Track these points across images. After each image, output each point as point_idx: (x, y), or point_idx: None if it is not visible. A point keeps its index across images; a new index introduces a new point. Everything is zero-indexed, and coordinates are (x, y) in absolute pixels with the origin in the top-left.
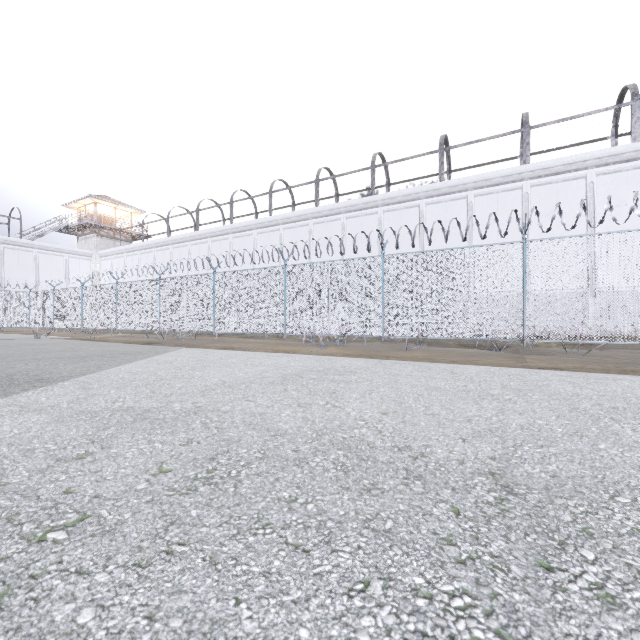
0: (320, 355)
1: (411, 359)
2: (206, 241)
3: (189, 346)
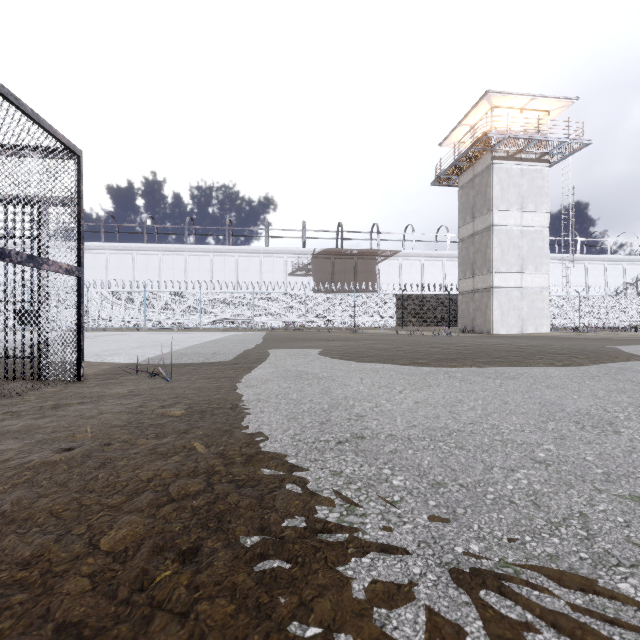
0: None
1: None
2: None
3: None
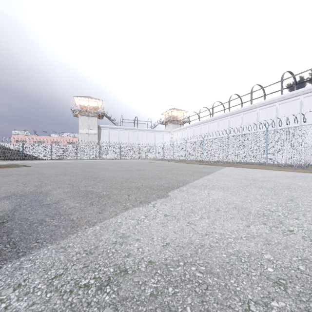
0: (296, 172)
1: None
2: (216, 121)
3: (227, 166)
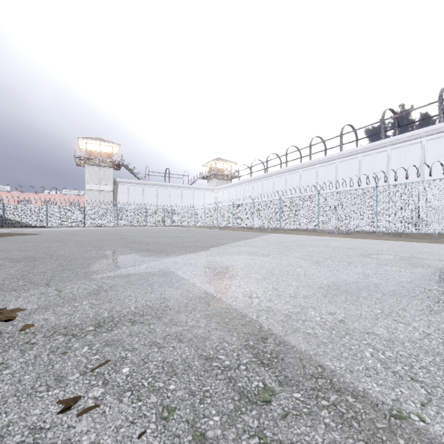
0: (332, 237)
1: (375, 239)
2: (271, 178)
3: (274, 233)
